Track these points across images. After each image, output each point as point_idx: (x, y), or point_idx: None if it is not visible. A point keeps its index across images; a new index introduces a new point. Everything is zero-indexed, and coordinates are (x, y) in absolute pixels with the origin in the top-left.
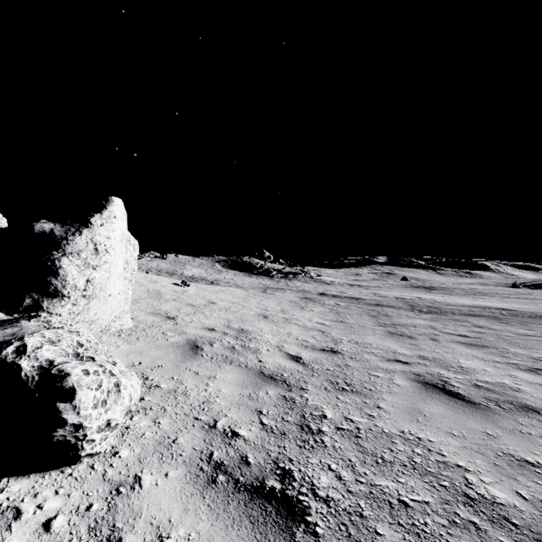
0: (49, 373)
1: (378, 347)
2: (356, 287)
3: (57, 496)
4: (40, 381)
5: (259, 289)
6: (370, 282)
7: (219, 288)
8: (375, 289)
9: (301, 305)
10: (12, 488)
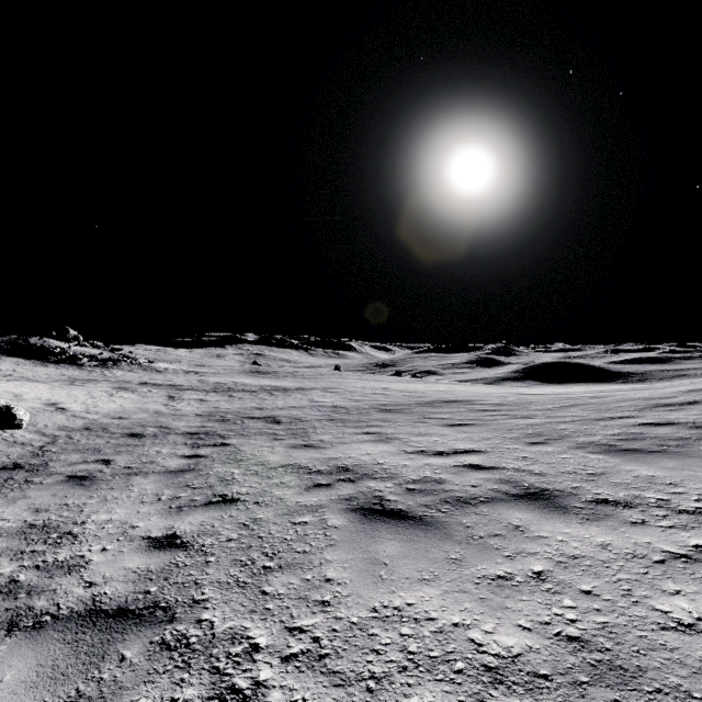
0: (9, 407)
1: (150, 408)
2: (191, 374)
3: (22, 431)
4: (7, 409)
5: (64, 382)
6: (214, 368)
7: (12, 383)
8: (210, 375)
9: (113, 393)
10: (8, 430)
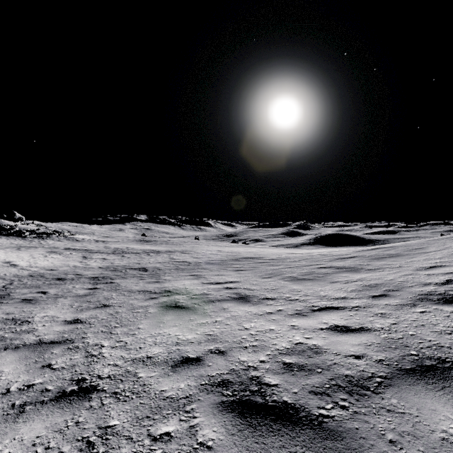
0: None
1: (70, 264)
2: (99, 243)
3: None
4: None
5: (13, 248)
6: (115, 238)
7: None
8: (112, 243)
9: (46, 255)
10: None
